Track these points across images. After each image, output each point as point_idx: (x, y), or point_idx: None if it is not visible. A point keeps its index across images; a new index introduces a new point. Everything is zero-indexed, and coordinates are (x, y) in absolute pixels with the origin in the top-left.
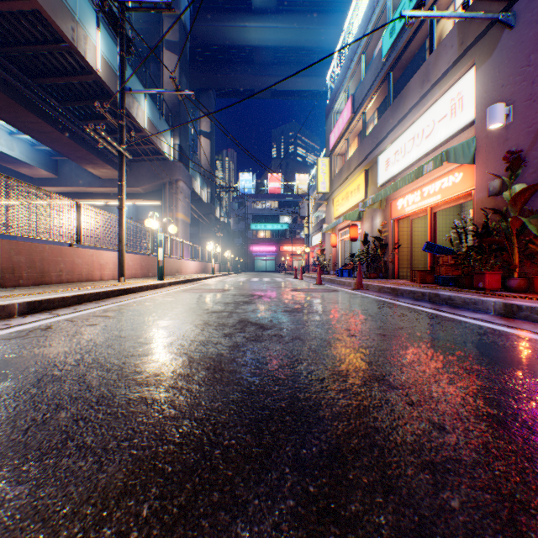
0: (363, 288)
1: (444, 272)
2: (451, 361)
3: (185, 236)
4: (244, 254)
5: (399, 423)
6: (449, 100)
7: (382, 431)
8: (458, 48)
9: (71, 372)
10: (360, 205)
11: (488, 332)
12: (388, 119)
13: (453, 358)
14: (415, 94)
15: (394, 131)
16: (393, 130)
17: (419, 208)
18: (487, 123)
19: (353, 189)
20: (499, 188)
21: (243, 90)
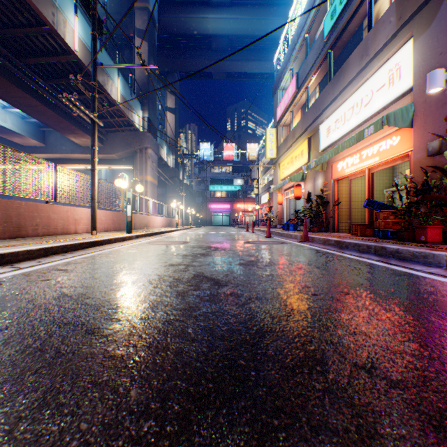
0: (309, 241)
1: (384, 226)
2: (442, 333)
3: (153, 196)
4: (203, 211)
5: None
6: (387, 71)
7: None
8: (396, 23)
9: None
10: (303, 168)
11: None
12: (329, 92)
13: (442, 329)
14: (355, 68)
15: (335, 102)
16: (334, 101)
17: (358, 170)
18: (427, 87)
19: (297, 154)
20: (439, 148)
21: (202, 72)
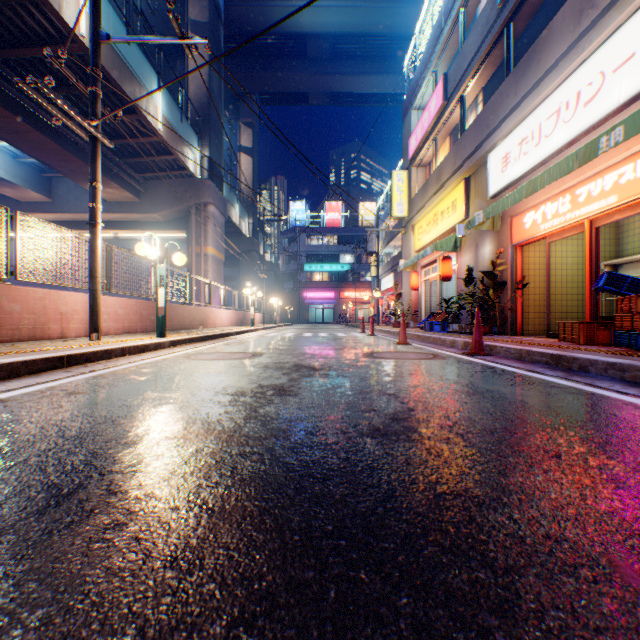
0: (485, 352)
1: None
2: None
3: (217, 277)
4: (295, 301)
5: None
6: None
7: None
8: None
9: None
10: (458, 228)
11: None
12: (509, 92)
13: None
14: (564, 37)
15: (520, 107)
16: (519, 107)
17: (570, 223)
18: None
19: (445, 208)
20: None
21: (294, 94)
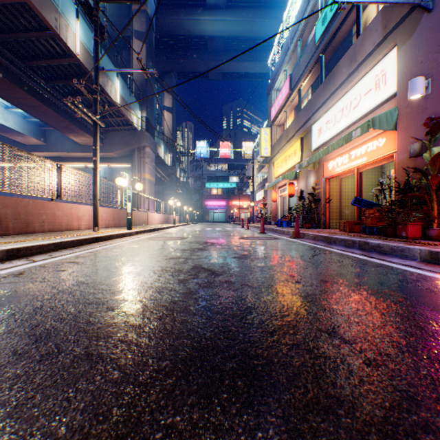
0: (300, 236)
1: (370, 223)
2: (395, 309)
3: (151, 193)
4: (200, 207)
5: (361, 390)
6: (373, 76)
7: (344, 403)
8: (382, 31)
9: (25, 323)
10: (296, 167)
11: (420, 278)
12: (321, 94)
13: (396, 306)
14: (344, 72)
15: (326, 104)
16: (325, 103)
17: (347, 169)
18: (408, 94)
19: (290, 153)
20: (419, 150)
21: (199, 72)
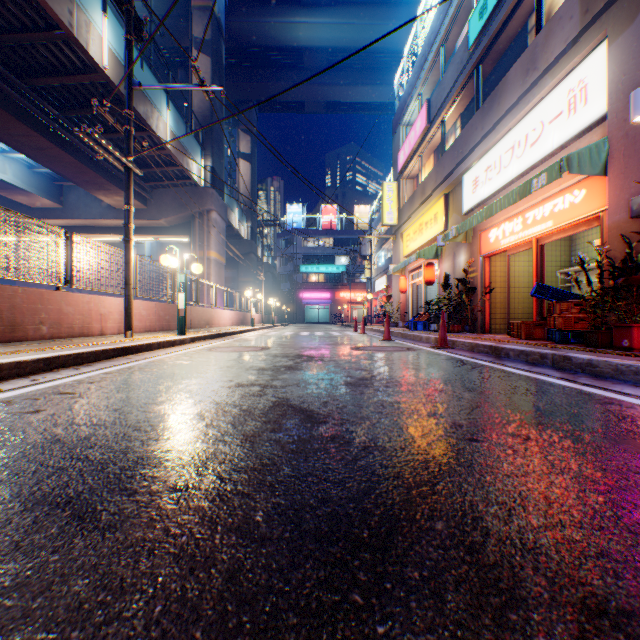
0: (448, 346)
1: (562, 325)
2: None
3: (219, 280)
4: (292, 302)
5: None
6: (566, 92)
7: None
8: (581, 18)
9: None
10: (438, 239)
11: None
12: (477, 126)
13: None
14: (516, 89)
15: (486, 140)
16: (484, 139)
17: (521, 240)
18: (631, 113)
19: (429, 219)
20: None
21: (291, 102)
